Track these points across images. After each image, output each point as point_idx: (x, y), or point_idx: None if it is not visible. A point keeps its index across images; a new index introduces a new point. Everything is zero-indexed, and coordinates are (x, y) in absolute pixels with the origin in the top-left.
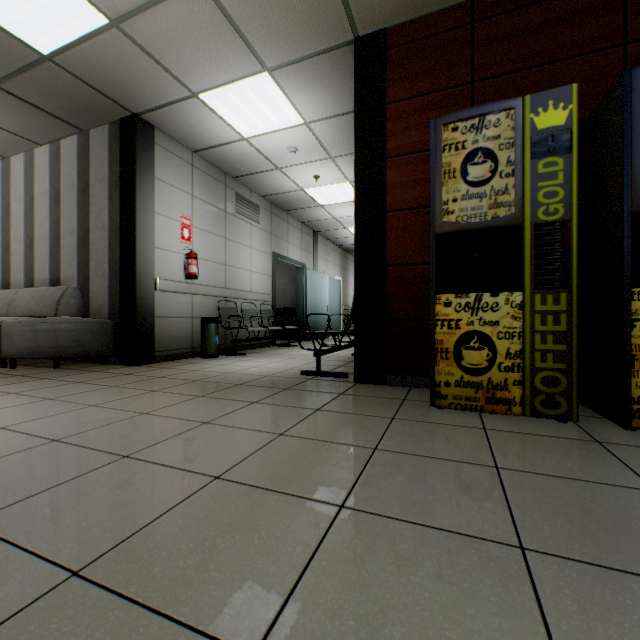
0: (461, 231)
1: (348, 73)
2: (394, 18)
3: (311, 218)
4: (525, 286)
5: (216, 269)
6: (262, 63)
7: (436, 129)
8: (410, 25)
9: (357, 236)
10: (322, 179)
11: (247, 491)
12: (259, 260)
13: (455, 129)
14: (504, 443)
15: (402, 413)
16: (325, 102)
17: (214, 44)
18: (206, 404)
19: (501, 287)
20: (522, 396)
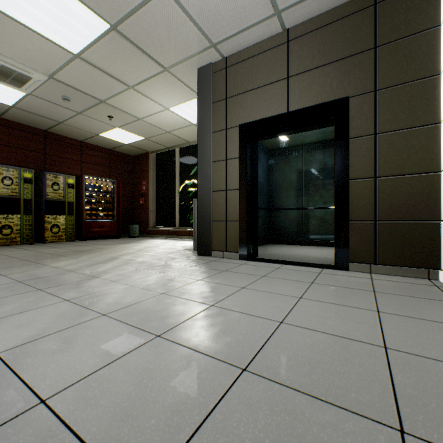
0: (3, 197)
1: None
2: None
3: None
4: (22, 213)
5: None
6: None
7: None
8: None
9: None
10: None
11: None
12: None
13: (0, 168)
14: (20, 247)
15: None
16: None
17: None
18: None
19: (15, 213)
20: (21, 240)
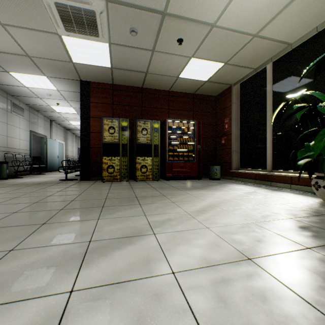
0: (108, 143)
1: (77, 85)
2: (93, 80)
3: (51, 115)
4: (120, 156)
5: (3, 138)
6: (45, 74)
7: (103, 120)
8: (97, 83)
9: (81, 138)
10: (60, 104)
11: (68, 191)
12: (24, 134)
13: (107, 121)
14: (114, 184)
15: (95, 183)
16: (67, 88)
17: (26, 66)
18: (35, 187)
19: (116, 156)
20: (120, 177)
